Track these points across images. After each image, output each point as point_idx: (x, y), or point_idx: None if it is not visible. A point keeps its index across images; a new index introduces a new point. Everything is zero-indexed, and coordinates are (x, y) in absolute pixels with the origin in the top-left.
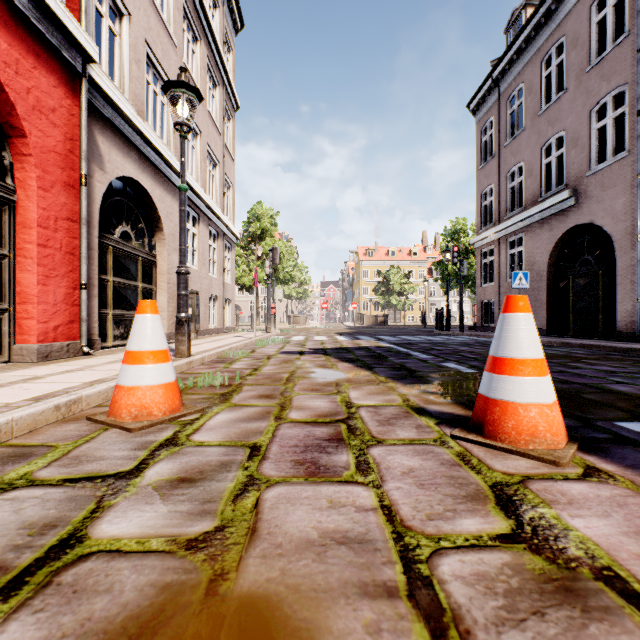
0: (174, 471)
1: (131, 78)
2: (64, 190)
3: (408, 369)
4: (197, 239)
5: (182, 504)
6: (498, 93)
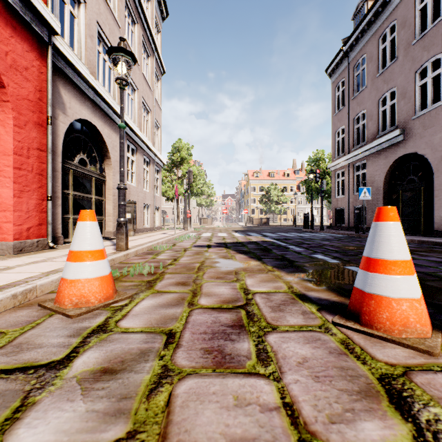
0: (99, 360)
1: (86, 48)
2: (35, 128)
3: (288, 260)
4: (135, 164)
5: (100, 401)
6: (348, 61)
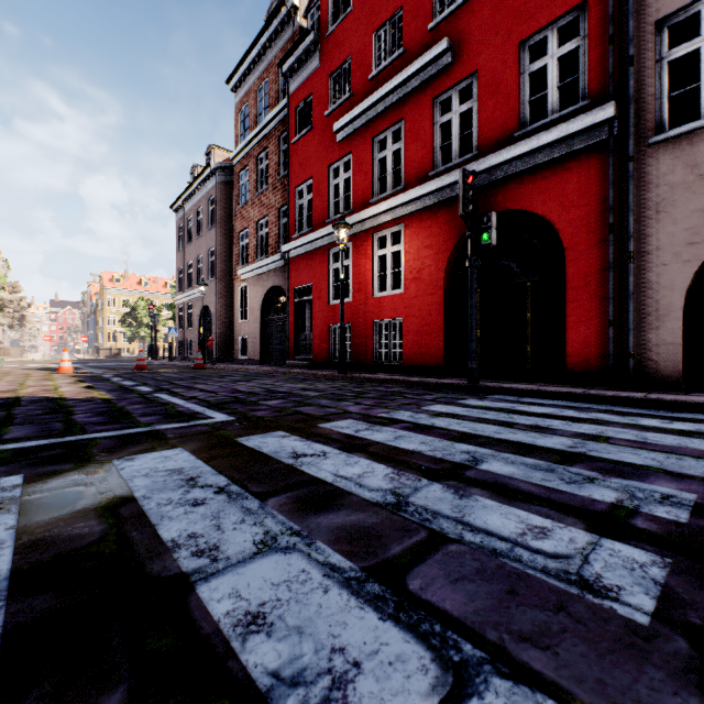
0: None
1: None
2: None
3: None
4: None
5: None
6: (184, 212)
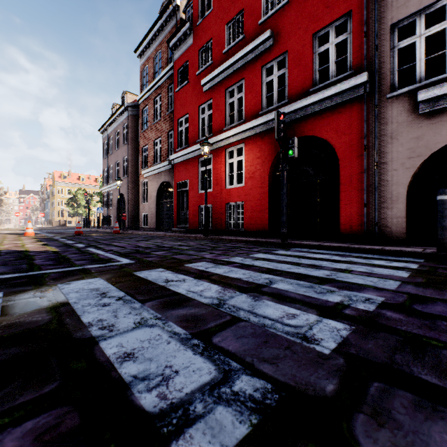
0: None
1: None
2: None
3: None
4: None
5: None
6: (107, 133)
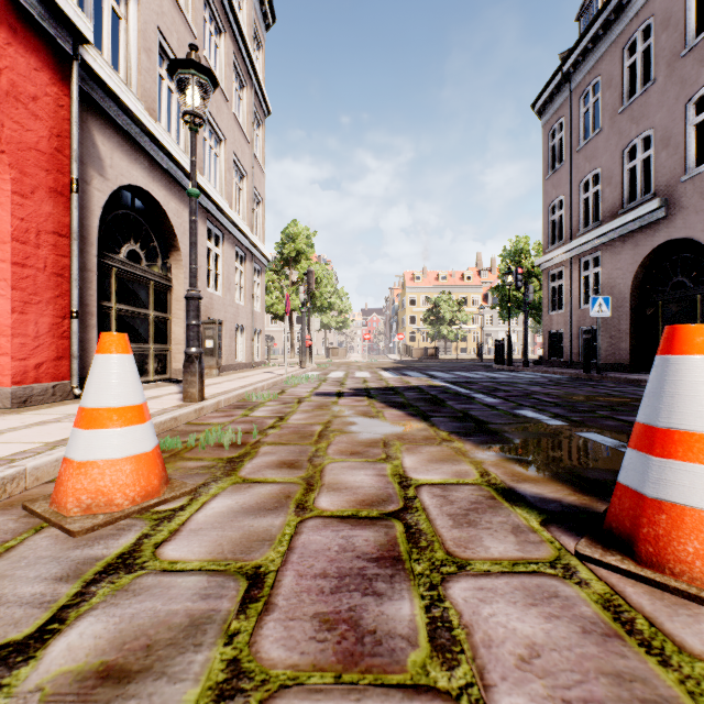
0: (101, 644)
1: (139, 69)
2: (49, 197)
3: (475, 419)
4: (221, 261)
5: None
6: (569, 89)
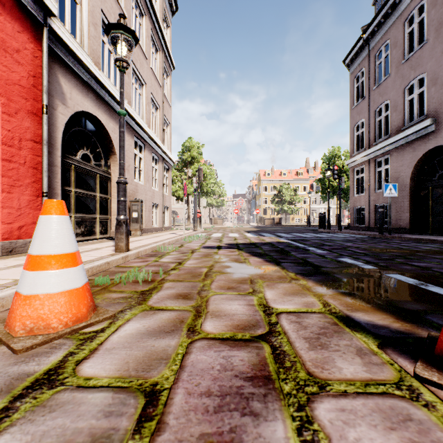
0: None
1: (89, 36)
2: (28, 116)
3: (312, 264)
4: (143, 162)
5: None
6: (368, 49)
